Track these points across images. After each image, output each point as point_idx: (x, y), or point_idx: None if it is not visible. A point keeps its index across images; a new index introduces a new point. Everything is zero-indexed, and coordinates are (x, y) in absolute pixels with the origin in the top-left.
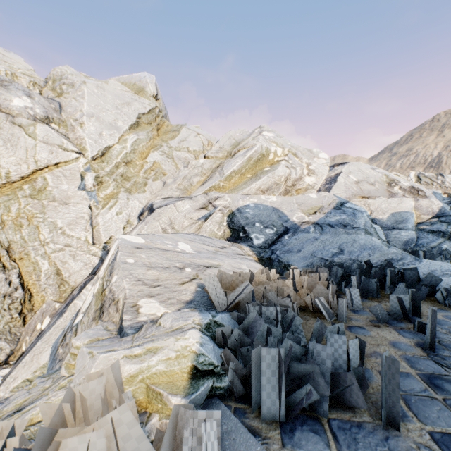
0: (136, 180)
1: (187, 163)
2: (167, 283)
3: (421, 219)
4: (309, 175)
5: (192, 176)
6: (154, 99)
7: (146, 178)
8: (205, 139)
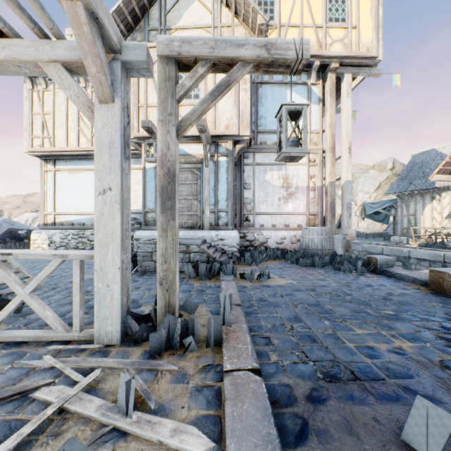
0: None
1: None
2: None
3: None
4: None
5: None
6: (391, 169)
7: None
8: None
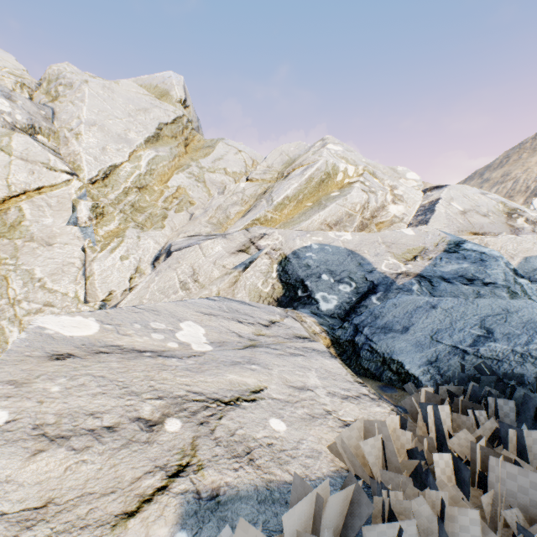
0: (152, 212)
1: (223, 189)
2: (70, 526)
3: None
4: (395, 202)
5: (229, 205)
6: (182, 105)
7: (166, 209)
8: (248, 158)
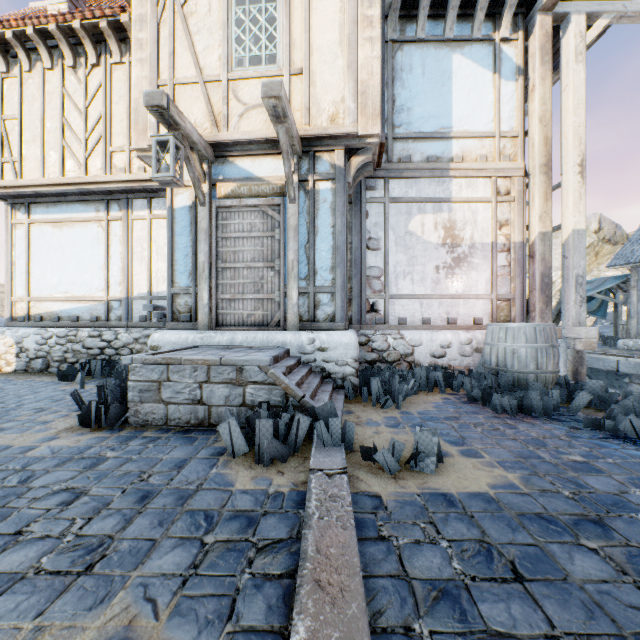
0: None
1: None
2: None
3: None
4: None
5: None
6: (596, 231)
7: None
8: None
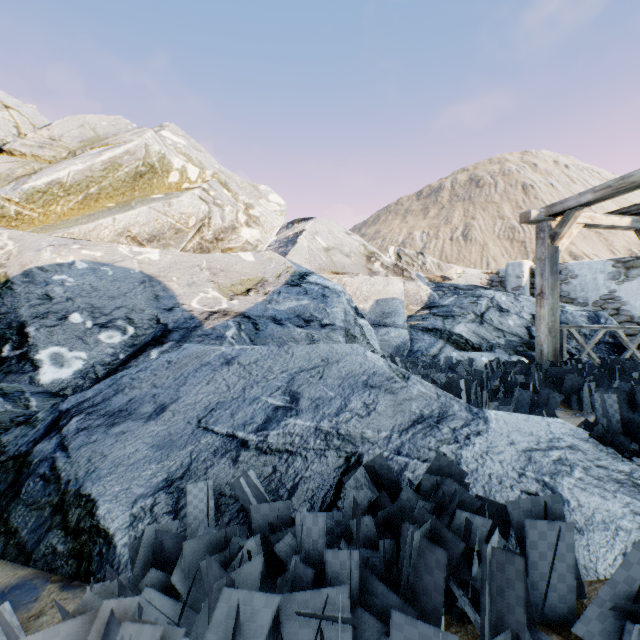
0: None
1: None
2: None
3: (409, 311)
4: (250, 224)
5: None
6: None
7: None
8: (28, 124)
